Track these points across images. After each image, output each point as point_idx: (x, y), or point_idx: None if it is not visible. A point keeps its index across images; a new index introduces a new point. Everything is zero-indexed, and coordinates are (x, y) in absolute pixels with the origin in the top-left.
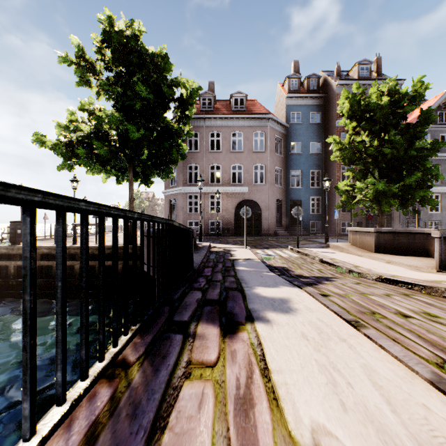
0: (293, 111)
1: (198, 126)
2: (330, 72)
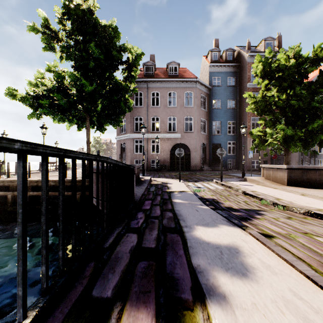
0: (214, 76)
1: (142, 87)
2: (242, 47)
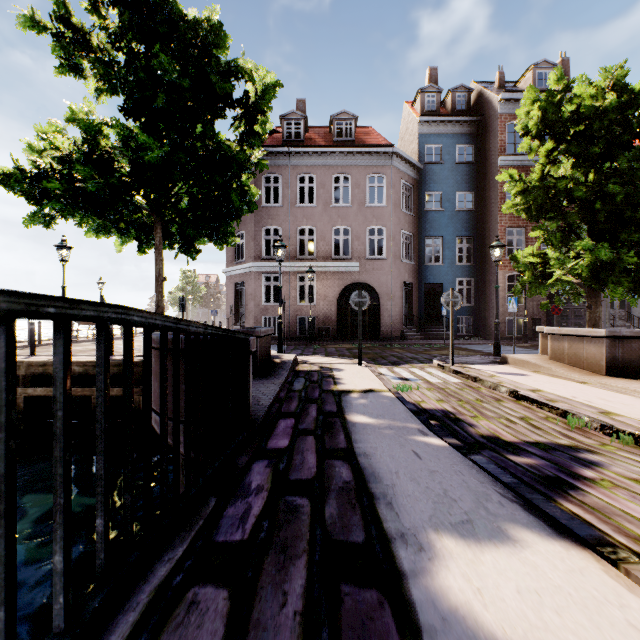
0: (429, 143)
1: (280, 165)
2: (487, 82)
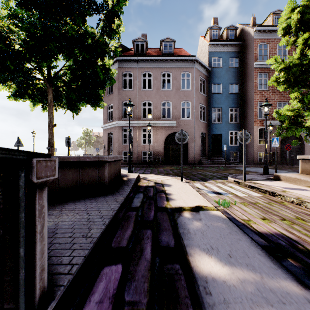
0: (214, 56)
1: (132, 67)
2: (245, 24)
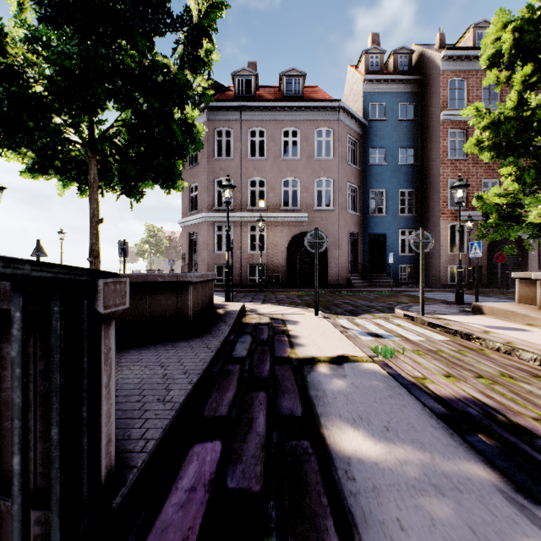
0: (373, 101)
1: (232, 120)
2: (427, 45)
